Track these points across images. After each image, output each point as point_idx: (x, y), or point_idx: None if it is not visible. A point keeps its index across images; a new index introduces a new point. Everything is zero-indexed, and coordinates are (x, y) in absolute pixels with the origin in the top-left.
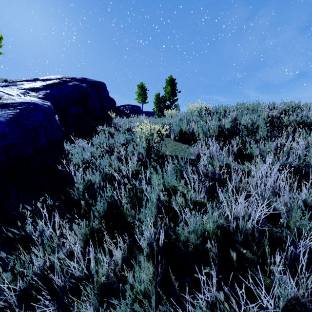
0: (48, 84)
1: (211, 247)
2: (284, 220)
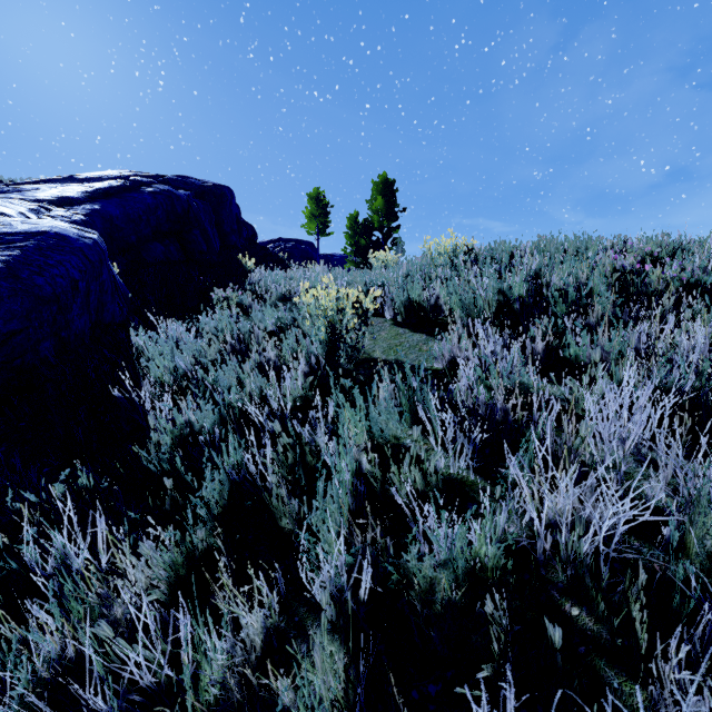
0: (97, 189)
1: (495, 613)
2: (676, 534)
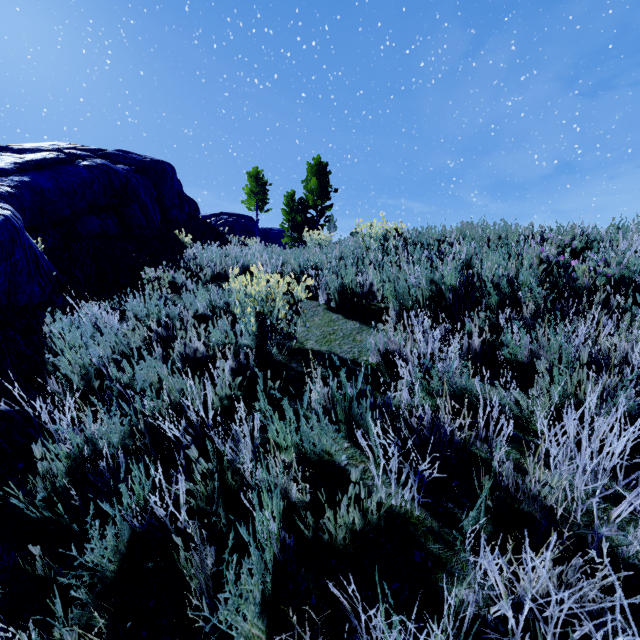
0: (28, 160)
1: None
2: None
